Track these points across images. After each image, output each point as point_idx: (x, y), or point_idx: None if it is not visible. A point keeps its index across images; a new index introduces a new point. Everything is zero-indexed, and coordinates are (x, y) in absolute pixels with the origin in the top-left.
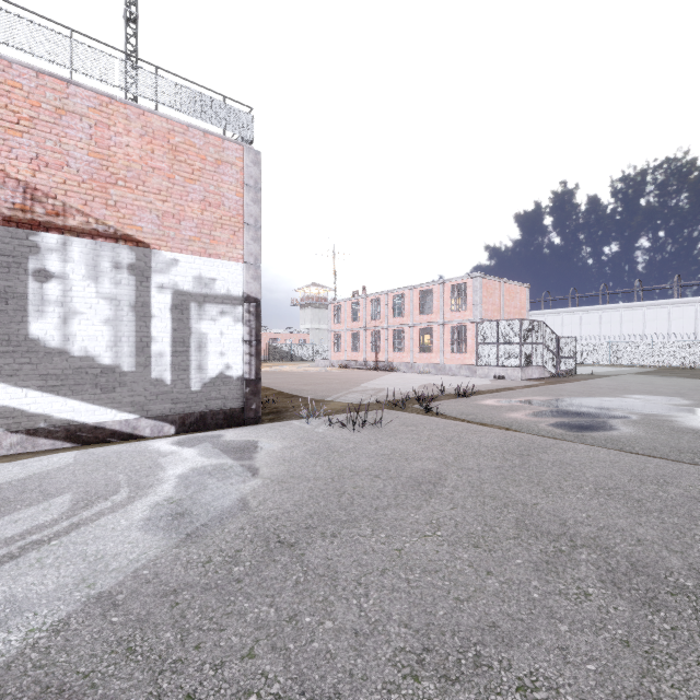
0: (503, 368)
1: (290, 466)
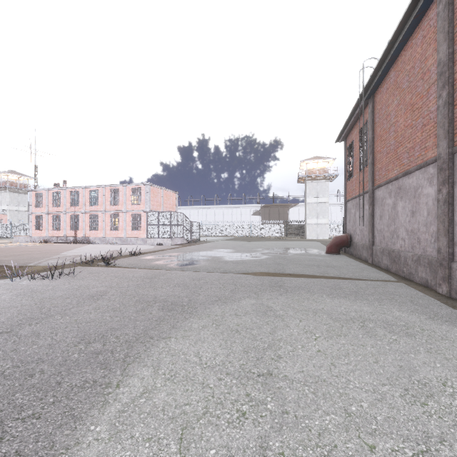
0: (162, 238)
1: None
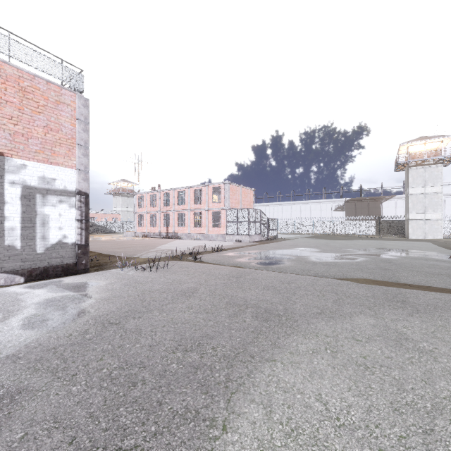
0: (240, 235)
1: (112, 292)
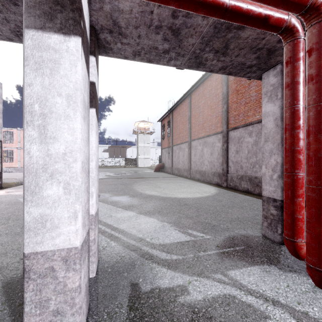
0: None
1: None
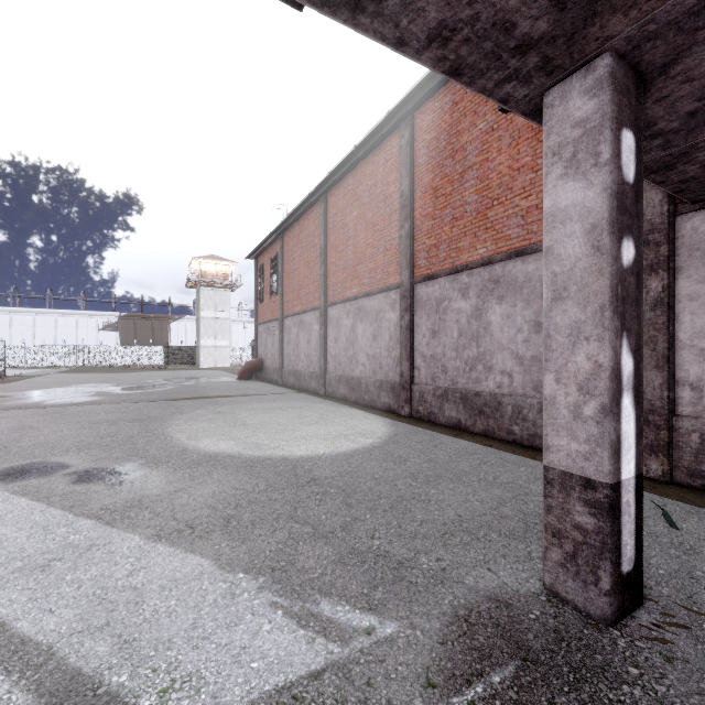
0: None
1: None
